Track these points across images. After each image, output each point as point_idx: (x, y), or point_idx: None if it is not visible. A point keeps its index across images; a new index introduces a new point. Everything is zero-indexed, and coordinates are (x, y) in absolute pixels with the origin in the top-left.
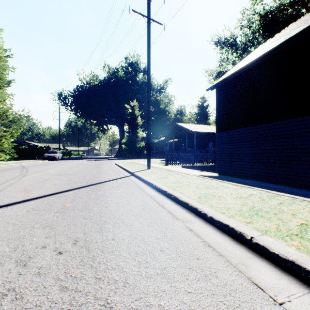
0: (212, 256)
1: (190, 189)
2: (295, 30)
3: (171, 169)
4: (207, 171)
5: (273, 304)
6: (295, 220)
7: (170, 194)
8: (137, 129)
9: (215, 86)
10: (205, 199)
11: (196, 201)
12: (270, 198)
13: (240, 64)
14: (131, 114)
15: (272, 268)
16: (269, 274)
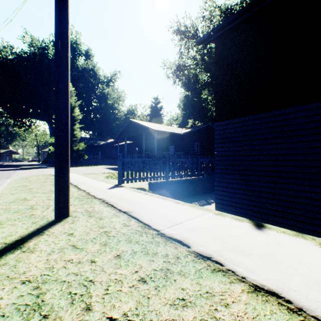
0: None
1: None
2: None
3: (144, 215)
4: (188, 189)
5: None
6: None
7: None
8: (73, 125)
9: (218, 31)
10: None
11: None
12: None
13: None
14: None
15: None
16: None
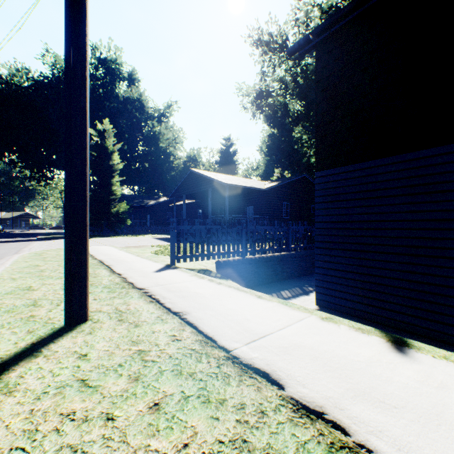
0: None
1: None
2: None
3: (206, 319)
4: (274, 270)
5: None
6: None
7: None
8: (111, 177)
9: (321, 33)
10: None
11: None
12: None
13: None
14: (98, 146)
15: None
16: None
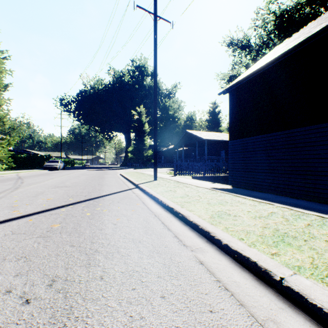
0: (230, 307)
1: (201, 205)
2: (316, 28)
3: (180, 181)
4: (219, 182)
5: None
6: None
7: (177, 212)
8: (144, 137)
9: (228, 90)
10: (218, 220)
11: (208, 222)
12: (294, 217)
13: (255, 66)
14: (138, 121)
15: None
16: None
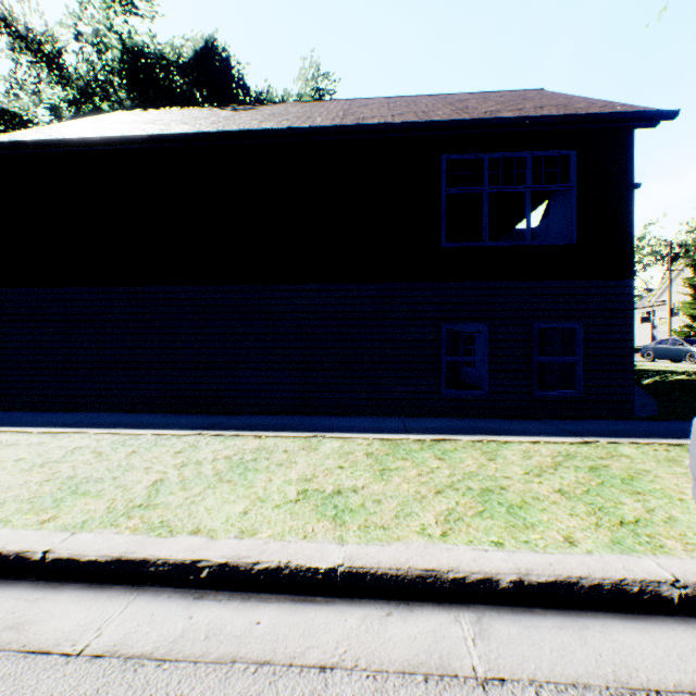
0: None
1: None
2: (180, 126)
3: None
4: None
5: (65, 665)
6: (149, 477)
7: None
8: None
9: None
10: None
11: None
12: (117, 446)
13: (70, 128)
14: None
15: (85, 593)
16: (74, 609)
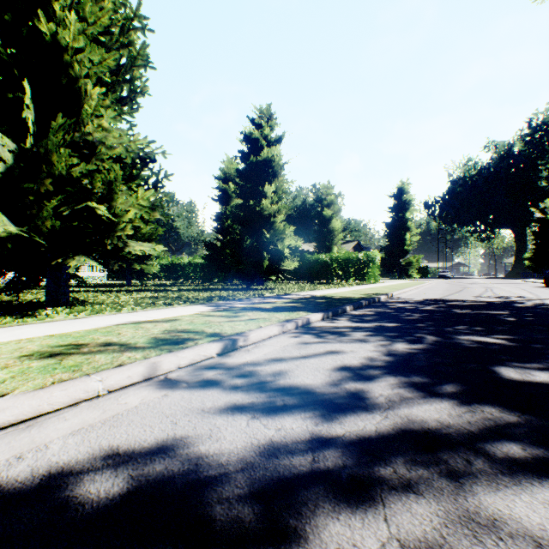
0: None
1: None
2: None
3: None
4: None
5: None
6: None
7: None
8: None
9: None
10: None
11: None
12: None
13: None
14: (539, 220)
15: None
16: None
